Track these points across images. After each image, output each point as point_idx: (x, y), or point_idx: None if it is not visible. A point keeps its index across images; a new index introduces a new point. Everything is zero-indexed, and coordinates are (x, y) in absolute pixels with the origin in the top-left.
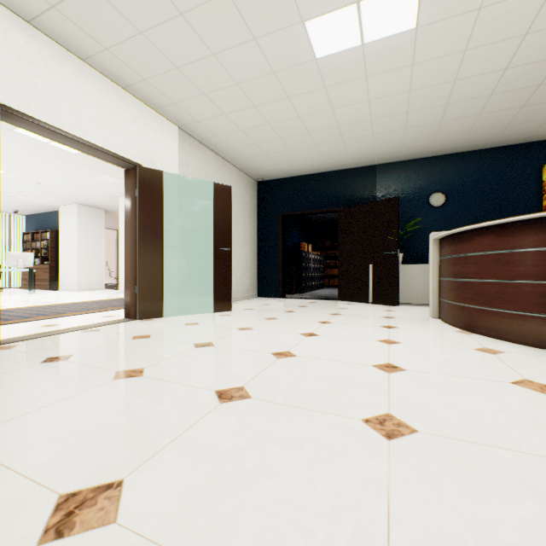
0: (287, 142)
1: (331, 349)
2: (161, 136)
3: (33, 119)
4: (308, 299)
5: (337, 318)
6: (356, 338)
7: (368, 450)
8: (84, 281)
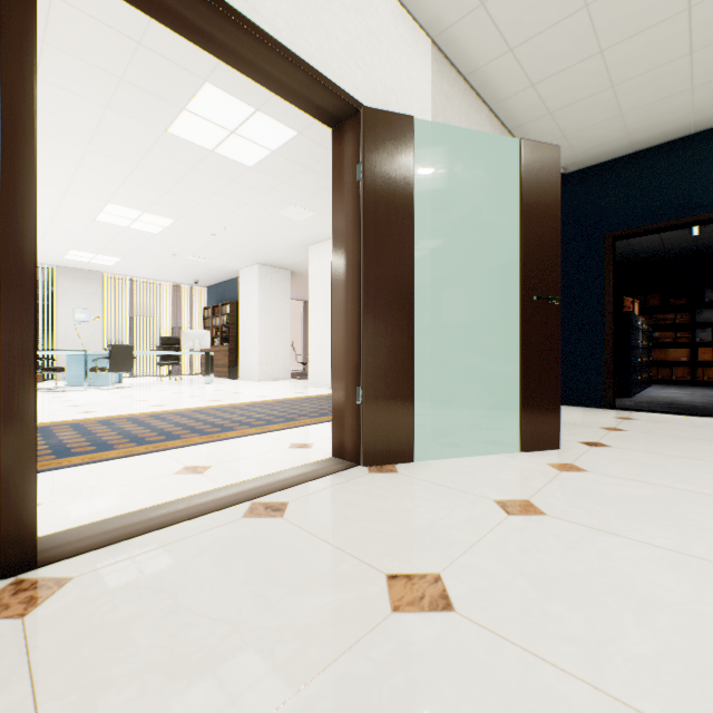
0: (699, 22)
1: None
2: (402, 55)
3: None
4: (692, 417)
5: None
6: None
7: None
8: (266, 367)
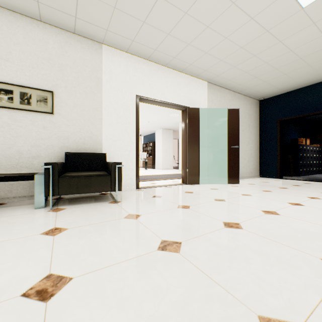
0: (282, 70)
1: (312, 215)
2: (198, 90)
3: (148, 98)
4: (303, 181)
5: None
6: None
7: (317, 273)
8: (164, 164)
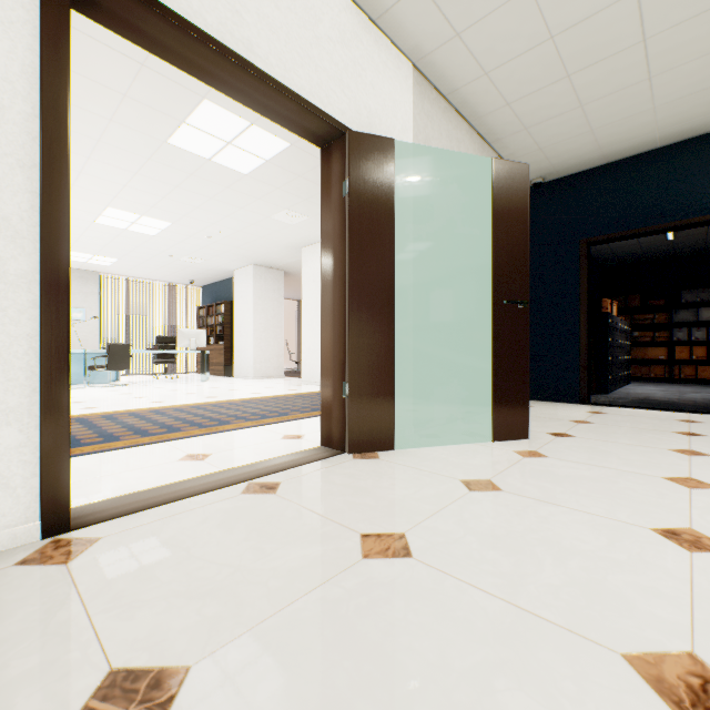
0: (655, 52)
1: None
2: (385, 80)
3: None
4: (658, 411)
5: None
6: None
7: None
8: (261, 365)
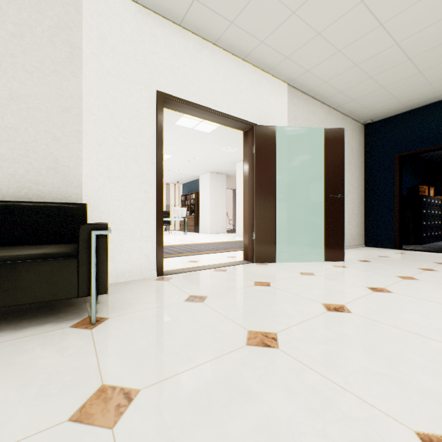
0: (418, 62)
1: None
2: (273, 96)
3: (182, 101)
4: (440, 253)
5: None
6: None
7: None
8: (213, 226)
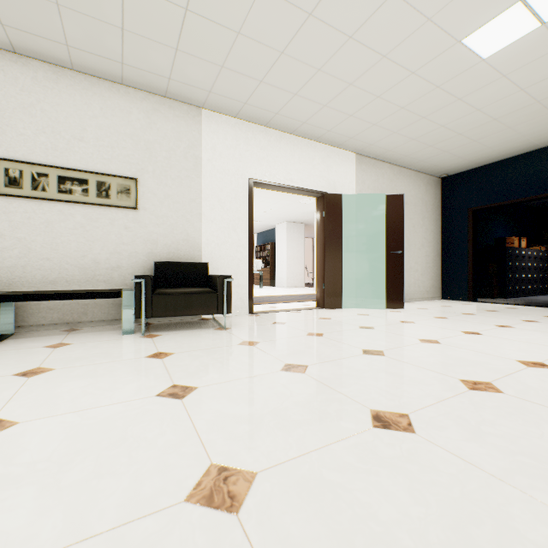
0: (469, 135)
1: (483, 344)
2: (341, 166)
3: (266, 182)
4: (507, 305)
5: (526, 324)
6: (527, 341)
7: (446, 388)
8: (290, 280)
